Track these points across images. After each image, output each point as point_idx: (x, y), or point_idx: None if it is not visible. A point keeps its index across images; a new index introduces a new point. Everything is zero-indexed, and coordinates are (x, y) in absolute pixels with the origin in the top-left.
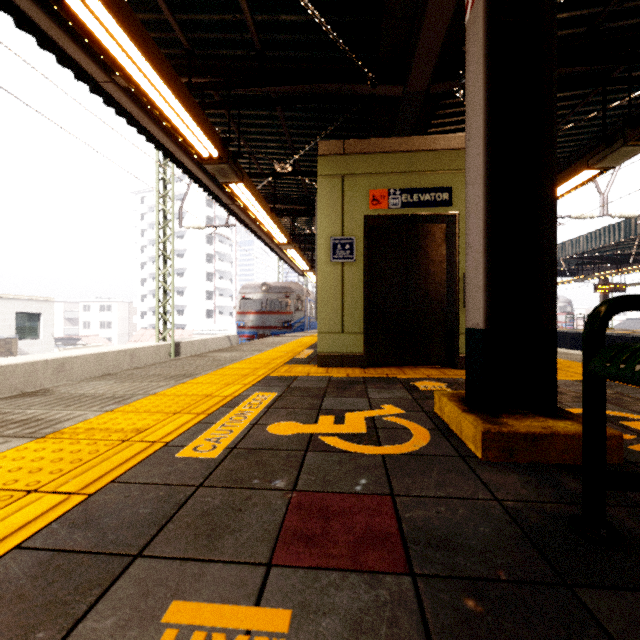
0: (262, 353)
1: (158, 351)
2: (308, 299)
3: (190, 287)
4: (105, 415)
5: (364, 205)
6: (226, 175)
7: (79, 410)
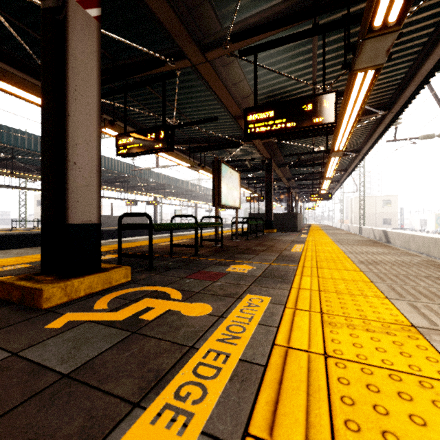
0: None
1: None
2: None
3: None
4: None
5: None
6: None
7: None
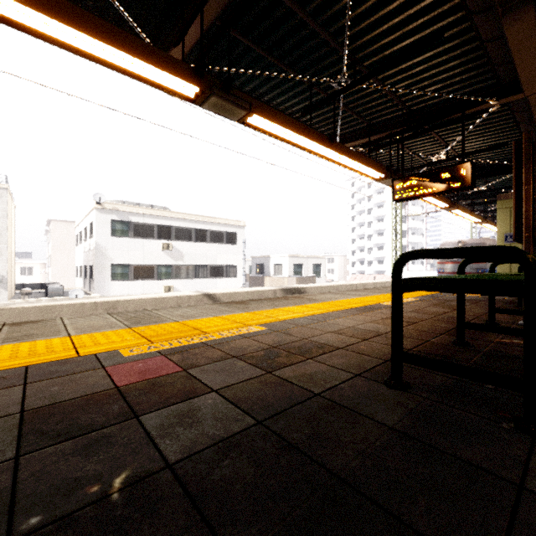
0: None
1: None
2: None
3: (388, 243)
4: None
5: None
6: (450, 210)
7: None
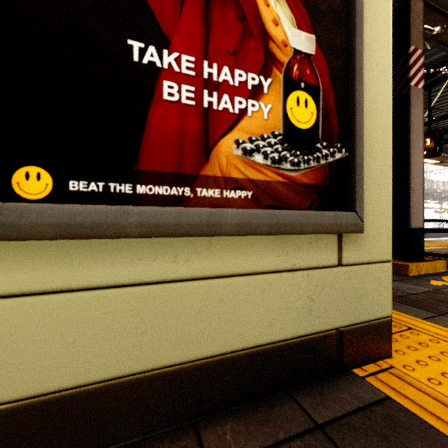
0: None
1: None
2: None
3: None
4: None
5: None
6: None
7: None
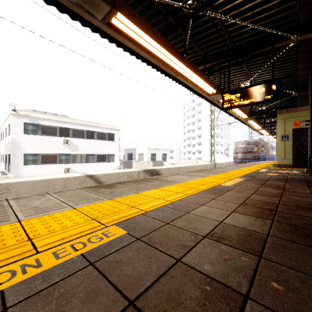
0: (255, 165)
1: (210, 166)
2: (267, 146)
3: (203, 142)
4: (240, 169)
5: (292, 126)
6: (248, 120)
7: (234, 169)
